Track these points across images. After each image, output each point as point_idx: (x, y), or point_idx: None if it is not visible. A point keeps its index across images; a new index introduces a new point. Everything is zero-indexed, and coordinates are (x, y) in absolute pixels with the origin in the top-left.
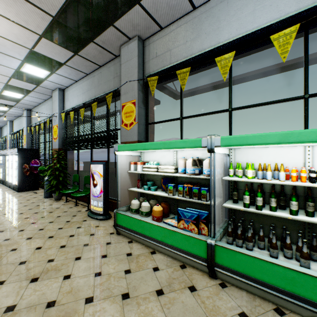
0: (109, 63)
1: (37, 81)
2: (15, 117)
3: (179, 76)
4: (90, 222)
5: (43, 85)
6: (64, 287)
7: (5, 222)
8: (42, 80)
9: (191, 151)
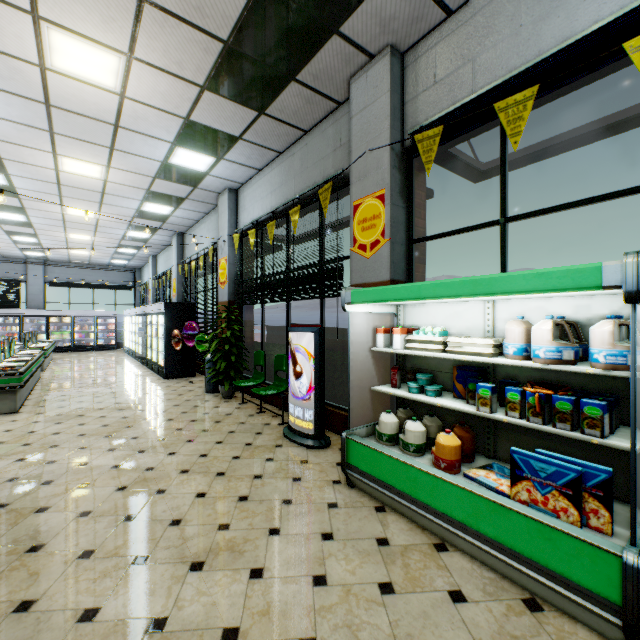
0: (324, 121)
1: (195, 179)
2: (160, 248)
3: (503, 114)
4: (290, 450)
5: (204, 186)
6: (253, 598)
7: (146, 433)
8: (202, 176)
9: (537, 301)
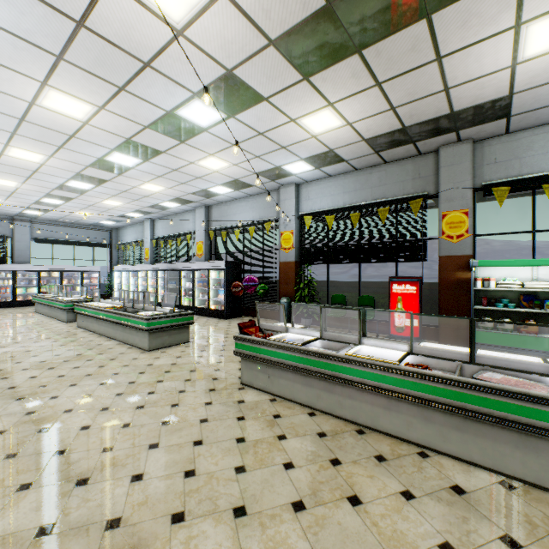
0: (404, 160)
1: (281, 176)
2: (167, 215)
3: (546, 190)
4: None
5: (279, 181)
6: None
7: None
8: (288, 175)
9: None
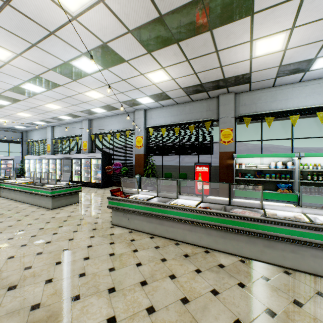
0: (202, 100)
1: (135, 105)
2: (63, 123)
3: (266, 120)
4: None
5: (135, 107)
6: None
7: None
8: (140, 104)
9: (272, 158)
